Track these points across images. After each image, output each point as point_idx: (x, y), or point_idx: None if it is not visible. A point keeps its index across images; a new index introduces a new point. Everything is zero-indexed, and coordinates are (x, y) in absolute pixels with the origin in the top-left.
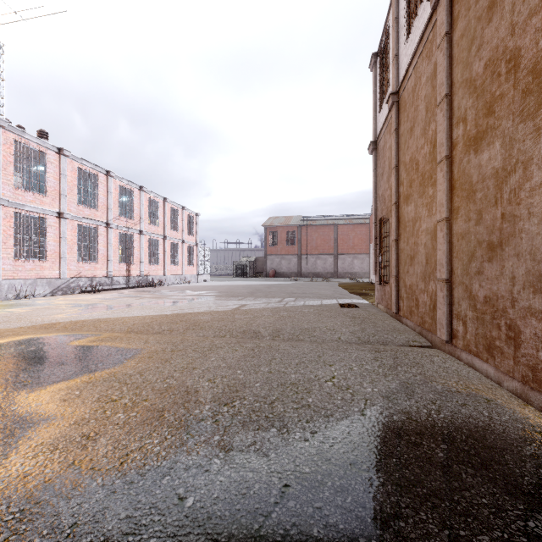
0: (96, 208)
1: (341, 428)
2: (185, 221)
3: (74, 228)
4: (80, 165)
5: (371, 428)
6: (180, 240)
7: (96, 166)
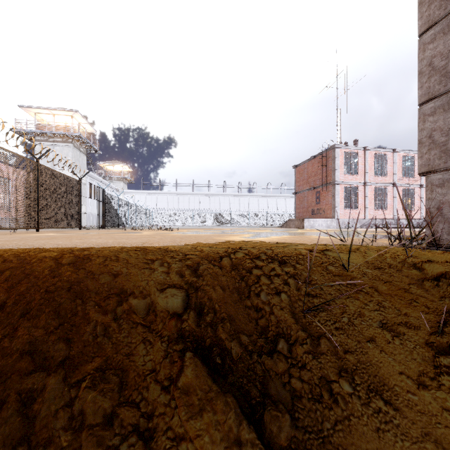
0: (385, 176)
1: None
2: None
3: (371, 190)
4: (375, 152)
5: None
6: None
7: (385, 149)
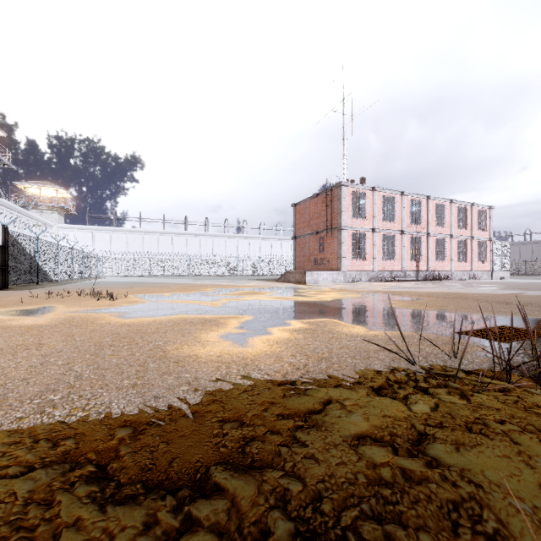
0: (394, 221)
1: (503, 316)
2: (474, 217)
3: (380, 237)
4: (384, 194)
5: (519, 318)
6: (468, 236)
7: (394, 191)
